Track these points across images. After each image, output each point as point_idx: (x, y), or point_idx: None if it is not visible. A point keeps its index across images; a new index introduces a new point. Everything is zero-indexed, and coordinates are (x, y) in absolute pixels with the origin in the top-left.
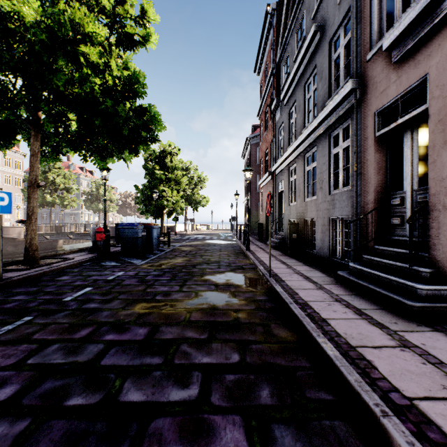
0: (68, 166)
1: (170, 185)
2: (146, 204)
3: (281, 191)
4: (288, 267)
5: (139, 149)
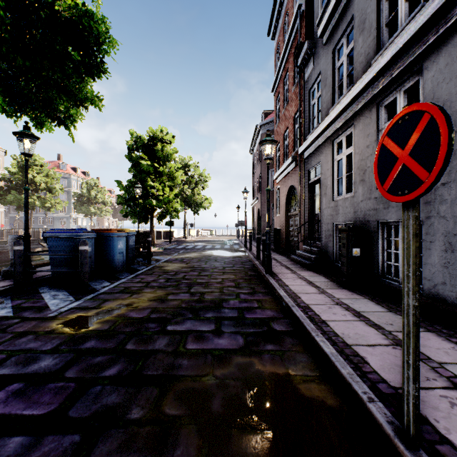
0: (59, 166)
1: (161, 181)
2: (130, 204)
3: (313, 181)
4: (393, 342)
5: (81, 100)
